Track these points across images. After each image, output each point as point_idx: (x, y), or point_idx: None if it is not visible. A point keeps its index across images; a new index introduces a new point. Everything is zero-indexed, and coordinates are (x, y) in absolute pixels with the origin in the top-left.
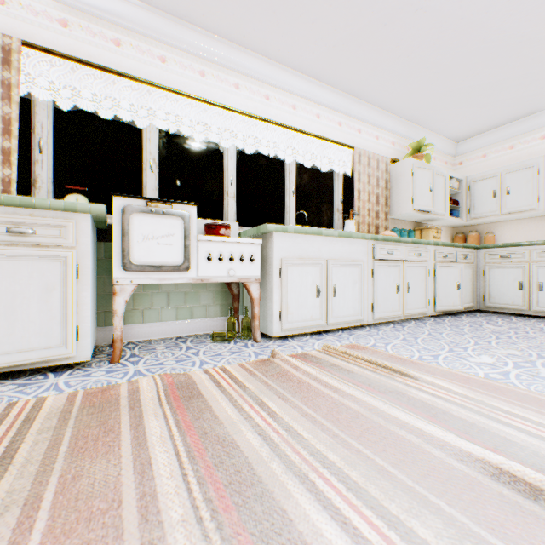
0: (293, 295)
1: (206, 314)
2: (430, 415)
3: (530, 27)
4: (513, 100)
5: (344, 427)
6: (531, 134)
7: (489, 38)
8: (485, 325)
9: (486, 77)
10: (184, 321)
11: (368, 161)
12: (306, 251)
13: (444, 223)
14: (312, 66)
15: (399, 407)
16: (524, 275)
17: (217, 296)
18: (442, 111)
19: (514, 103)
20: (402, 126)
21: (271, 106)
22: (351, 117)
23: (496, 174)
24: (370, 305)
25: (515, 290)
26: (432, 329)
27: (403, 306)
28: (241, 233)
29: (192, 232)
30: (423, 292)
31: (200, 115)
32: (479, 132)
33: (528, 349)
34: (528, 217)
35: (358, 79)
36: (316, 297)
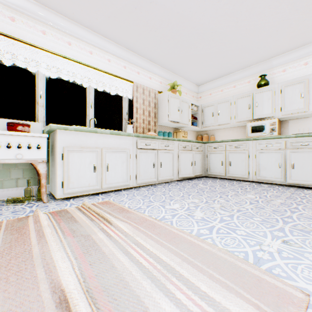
0: (74, 171)
1: (16, 185)
2: (85, 252)
3: (214, 24)
4: (219, 65)
5: (2, 271)
6: (230, 84)
7: (196, 27)
8: (199, 185)
9: (201, 50)
10: None
11: (143, 91)
12: (85, 143)
13: (190, 129)
14: (100, 28)
15: (68, 248)
16: (223, 157)
17: (26, 172)
18: (185, 67)
19: (219, 67)
20: (166, 73)
21: (73, 50)
22: (133, 64)
23: (213, 104)
24: (134, 175)
25: (220, 165)
26: (168, 189)
27: (157, 175)
28: (44, 130)
29: None
30: (171, 167)
31: (11, 47)
32: (208, 81)
33: (205, 198)
34: (228, 127)
35: (132, 41)
36: (93, 172)
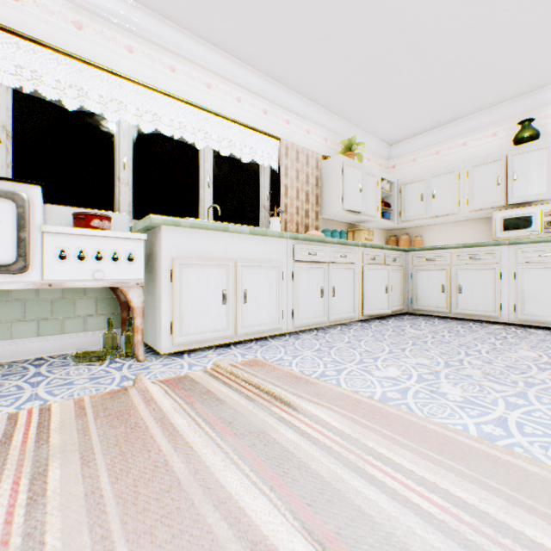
0: (190, 303)
1: (85, 327)
2: (279, 472)
3: (445, 23)
4: (437, 105)
5: (133, 516)
6: (454, 140)
7: (407, 30)
8: (408, 329)
9: (410, 75)
10: (50, 337)
11: (297, 155)
12: (208, 250)
13: (377, 225)
14: (227, 39)
15: (242, 463)
16: (446, 278)
17: (102, 305)
18: (372, 110)
19: (438, 107)
20: (334, 122)
21: (178, 80)
22: (278, 106)
23: (423, 177)
24: (290, 311)
25: (439, 293)
26: (353, 336)
27: (328, 311)
28: (132, 227)
29: (34, 220)
30: (351, 296)
31: (76, 77)
32: (410, 136)
33: (438, 356)
34: (451, 221)
35: (281, 62)
36: (221, 304)
